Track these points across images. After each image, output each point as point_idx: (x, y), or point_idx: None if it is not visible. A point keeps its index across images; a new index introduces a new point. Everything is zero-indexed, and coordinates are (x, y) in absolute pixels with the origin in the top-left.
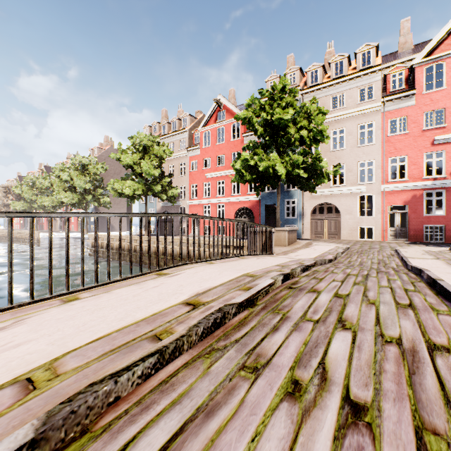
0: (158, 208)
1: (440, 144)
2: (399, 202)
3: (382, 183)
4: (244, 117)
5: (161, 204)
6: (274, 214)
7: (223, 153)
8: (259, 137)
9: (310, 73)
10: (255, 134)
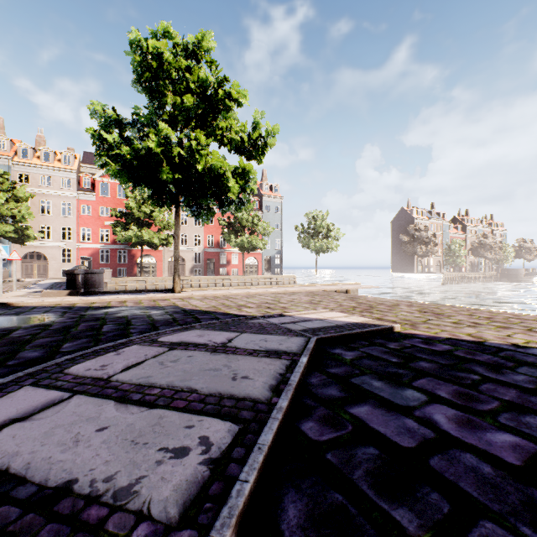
0: None
1: (108, 225)
2: (88, 255)
3: (77, 242)
4: None
5: None
6: None
7: None
8: None
9: (22, 149)
10: None
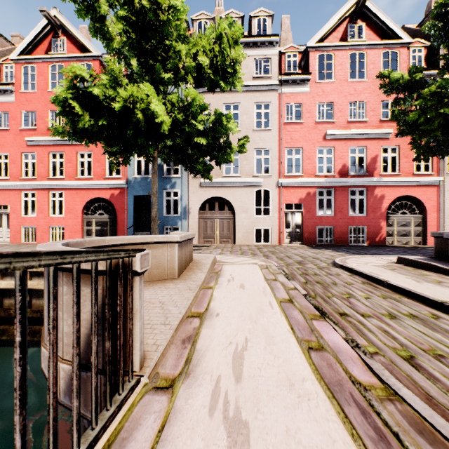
0: None
1: (330, 139)
2: (296, 200)
3: (279, 177)
4: None
5: None
6: (148, 210)
7: None
8: (118, 59)
9: (198, 23)
10: (108, 46)
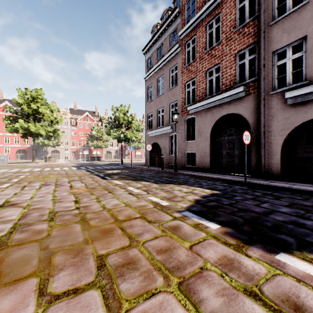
0: None
1: (82, 139)
2: (74, 151)
3: (71, 146)
4: None
5: None
6: (36, 152)
7: None
8: None
9: None
10: None
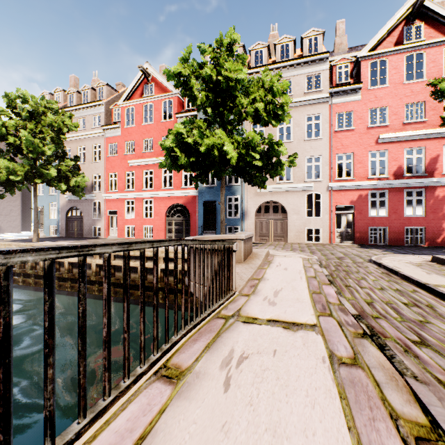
0: (63, 203)
1: (383, 143)
2: (346, 202)
3: (329, 181)
4: (179, 74)
5: (66, 196)
6: (214, 213)
7: (152, 136)
8: (199, 109)
9: (254, 52)
10: (193, 104)
